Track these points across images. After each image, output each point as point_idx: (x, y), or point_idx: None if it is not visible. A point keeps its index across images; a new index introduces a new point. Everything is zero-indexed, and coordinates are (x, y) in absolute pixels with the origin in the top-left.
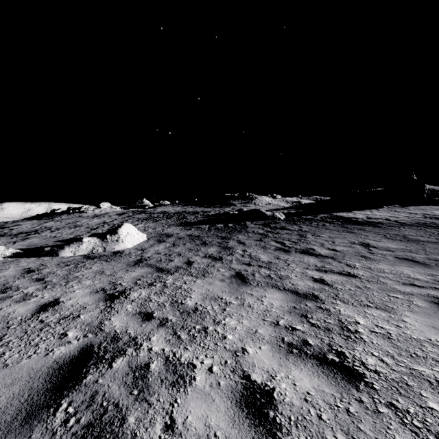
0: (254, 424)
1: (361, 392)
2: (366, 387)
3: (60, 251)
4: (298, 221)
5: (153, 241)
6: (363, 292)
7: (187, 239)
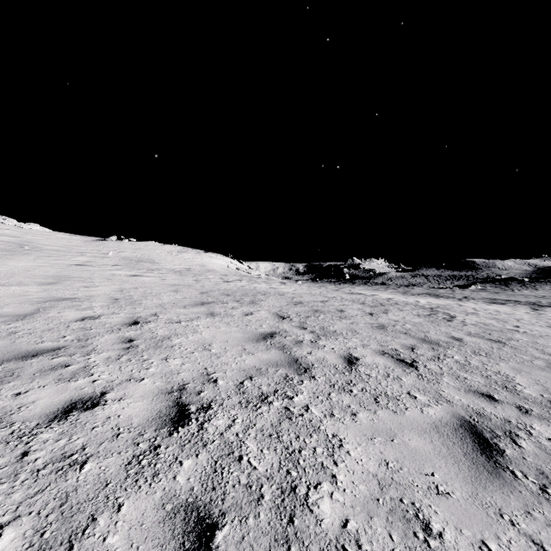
0: (527, 292)
1: (535, 292)
2: (535, 292)
3: (469, 288)
4: (535, 282)
5: (482, 287)
6: (541, 291)
7: (493, 287)
